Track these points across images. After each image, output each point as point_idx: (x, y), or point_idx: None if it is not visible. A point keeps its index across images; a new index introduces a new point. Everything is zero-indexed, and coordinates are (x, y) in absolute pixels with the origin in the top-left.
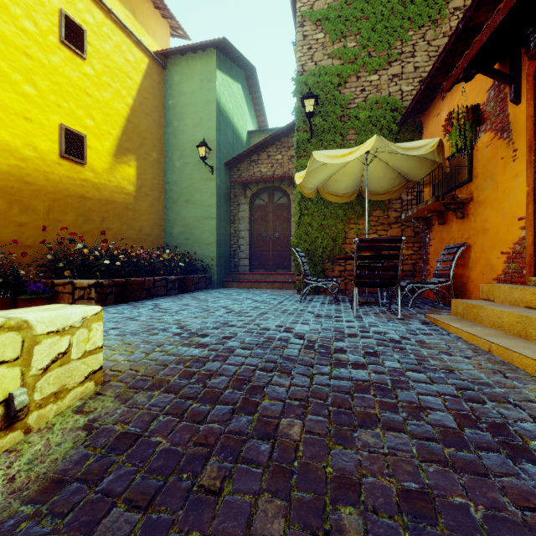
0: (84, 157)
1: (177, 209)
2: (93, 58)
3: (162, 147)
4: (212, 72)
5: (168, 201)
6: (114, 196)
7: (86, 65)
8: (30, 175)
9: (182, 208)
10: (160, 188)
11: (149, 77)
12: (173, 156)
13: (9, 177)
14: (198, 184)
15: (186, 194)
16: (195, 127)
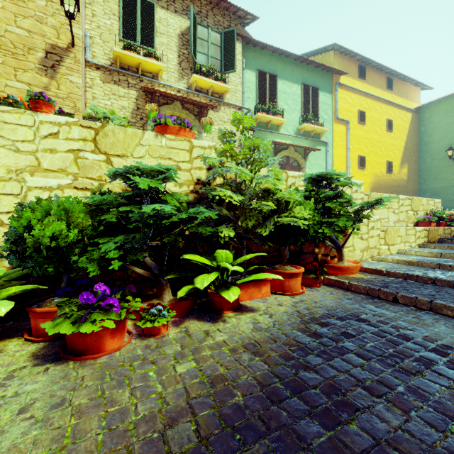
0: (392, 170)
1: (427, 184)
2: (394, 129)
3: (417, 153)
4: (453, 106)
5: (421, 180)
6: (400, 183)
7: (392, 134)
8: (380, 182)
9: (431, 183)
10: (416, 174)
11: (412, 122)
12: (424, 156)
13: (376, 184)
14: (443, 169)
15: (434, 175)
16: (441, 139)
